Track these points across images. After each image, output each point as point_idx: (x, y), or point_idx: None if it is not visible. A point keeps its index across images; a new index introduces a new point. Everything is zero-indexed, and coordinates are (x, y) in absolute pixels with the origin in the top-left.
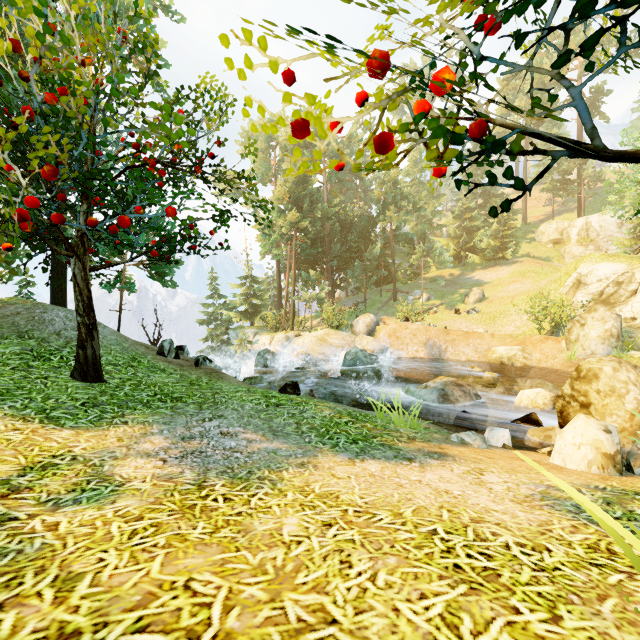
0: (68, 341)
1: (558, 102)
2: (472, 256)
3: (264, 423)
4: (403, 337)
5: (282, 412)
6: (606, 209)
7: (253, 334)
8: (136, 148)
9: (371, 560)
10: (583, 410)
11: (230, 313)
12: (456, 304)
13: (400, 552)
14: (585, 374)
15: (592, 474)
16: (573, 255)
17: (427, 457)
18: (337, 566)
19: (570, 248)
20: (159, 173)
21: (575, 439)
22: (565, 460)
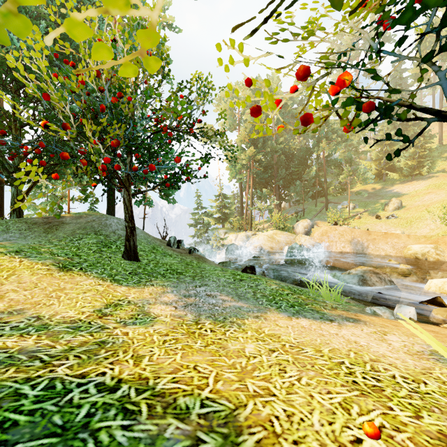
0: (119, 237)
1: None
2: (391, 173)
3: (232, 290)
4: (333, 236)
5: (244, 284)
6: None
7: (224, 233)
8: (156, 121)
9: (298, 371)
10: None
11: (209, 219)
12: (377, 211)
13: (317, 370)
14: None
15: None
16: None
17: (344, 320)
18: (277, 371)
19: None
20: (169, 135)
21: None
22: None
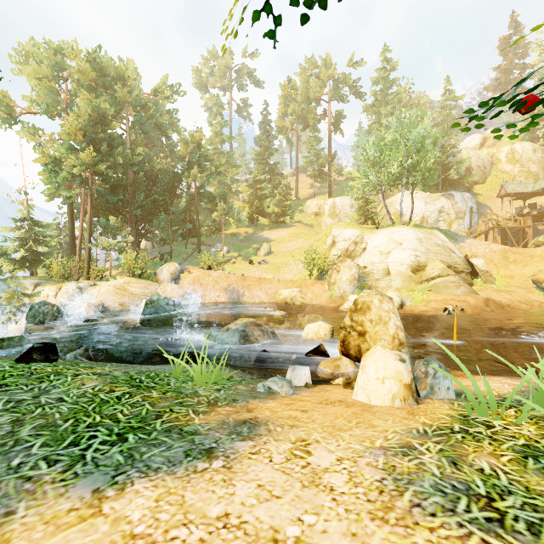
0: None
1: (317, 114)
2: (262, 218)
3: None
4: (206, 284)
5: None
6: (344, 195)
7: (33, 285)
8: None
9: None
10: (361, 338)
11: None
12: (250, 256)
13: None
14: (361, 307)
15: (398, 409)
16: (326, 224)
17: (234, 438)
18: None
19: (325, 219)
20: None
21: (378, 373)
22: (370, 396)
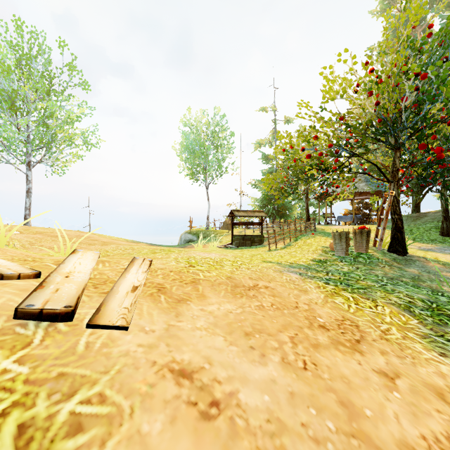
0: None
1: None
2: None
3: None
4: None
5: None
6: None
7: None
8: None
9: None
10: None
11: None
12: None
13: None
14: None
15: None
16: None
17: None
18: None
19: None
20: None
21: None
22: None
